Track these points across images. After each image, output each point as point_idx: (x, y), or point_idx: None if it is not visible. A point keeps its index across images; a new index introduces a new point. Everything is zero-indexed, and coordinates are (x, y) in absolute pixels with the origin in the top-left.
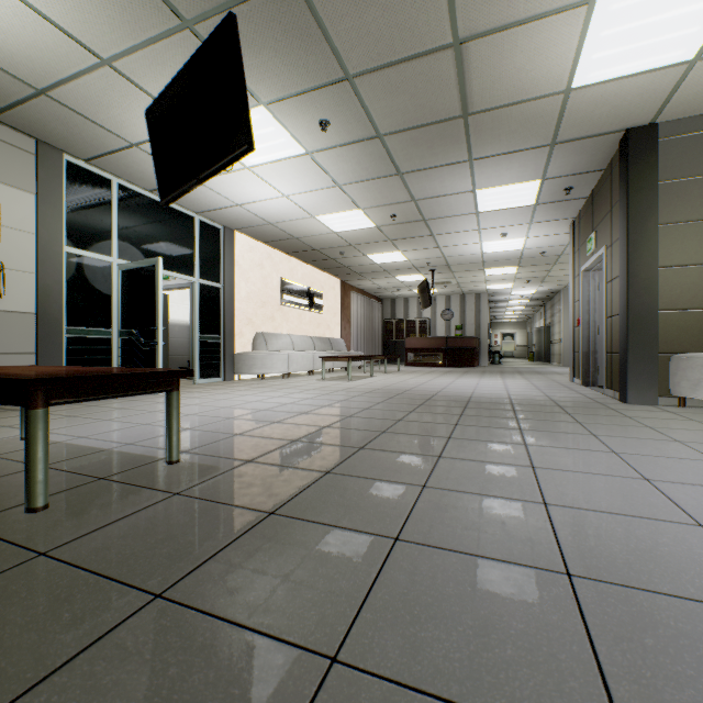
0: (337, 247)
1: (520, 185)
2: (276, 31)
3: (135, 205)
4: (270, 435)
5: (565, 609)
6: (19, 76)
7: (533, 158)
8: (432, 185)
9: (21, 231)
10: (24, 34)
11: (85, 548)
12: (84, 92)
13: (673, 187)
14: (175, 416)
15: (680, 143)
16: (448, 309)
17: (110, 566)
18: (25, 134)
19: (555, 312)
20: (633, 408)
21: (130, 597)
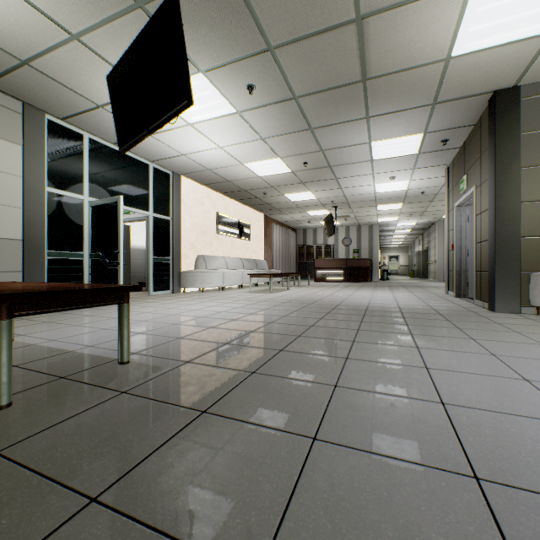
0: (261, 188)
1: (406, 137)
2: (211, 9)
3: (102, 155)
4: (206, 338)
5: (480, 518)
6: (6, 49)
7: (417, 116)
8: (336, 138)
9: (10, 174)
10: (8, 14)
11: (35, 447)
12: (58, 63)
13: (533, 137)
14: (125, 324)
15: (538, 101)
16: (347, 237)
17: (54, 466)
18: (14, 98)
19: (431, 239)
20: (500, 315)
21: (67, 500)
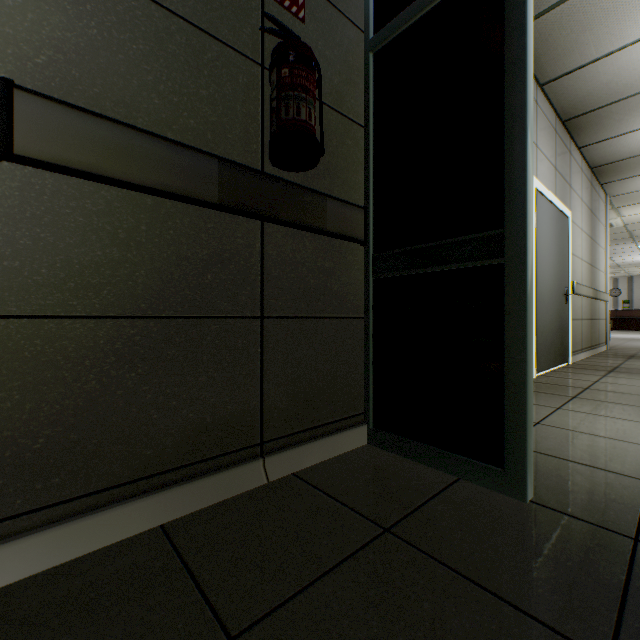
0: None
1: None
2: None
3: None
4: None
5: None
6: None
7: None
8: (612, 247)
9: None
10: None
11: None
12: None
13: None
14: None
15: None
16: (615, 288)
17: None
18: None
19: None
20: None
21: None
